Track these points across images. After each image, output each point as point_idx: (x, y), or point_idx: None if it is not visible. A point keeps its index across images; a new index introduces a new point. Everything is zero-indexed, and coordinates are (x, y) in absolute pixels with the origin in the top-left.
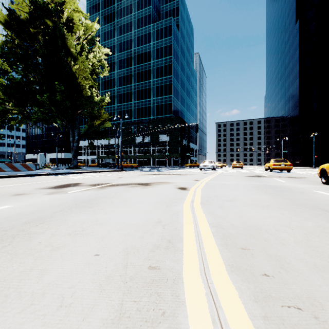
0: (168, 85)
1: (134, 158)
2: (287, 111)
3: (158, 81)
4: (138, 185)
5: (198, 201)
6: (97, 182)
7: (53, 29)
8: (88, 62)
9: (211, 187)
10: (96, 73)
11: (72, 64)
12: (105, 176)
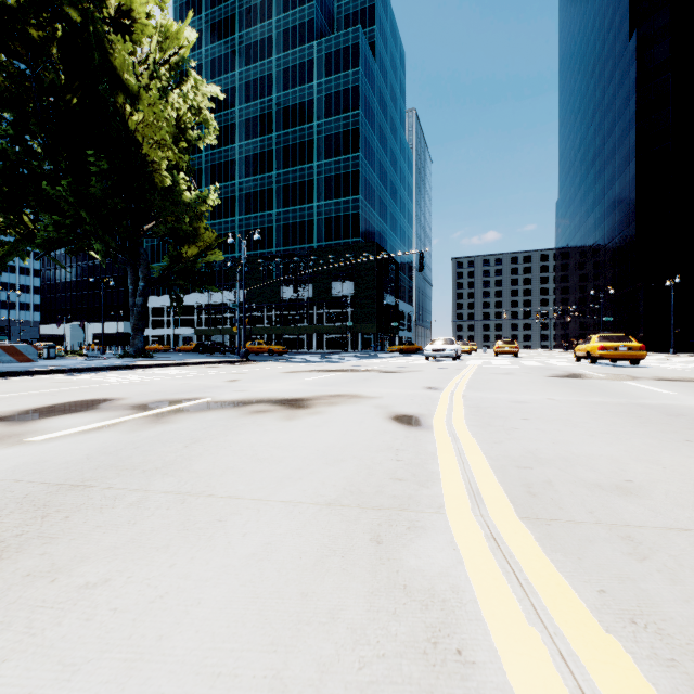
0: (352, 174)
1: (278, 333)
2: (608, 232)
3: (330, 167)
4: (273, 408)
5: (498, 497)
6: (161, 396)
7: (80, 23)
8: (165, 105)
9: (489, 414)
10: (189, 138)
11: (127, 110)
12: (198, 375)
